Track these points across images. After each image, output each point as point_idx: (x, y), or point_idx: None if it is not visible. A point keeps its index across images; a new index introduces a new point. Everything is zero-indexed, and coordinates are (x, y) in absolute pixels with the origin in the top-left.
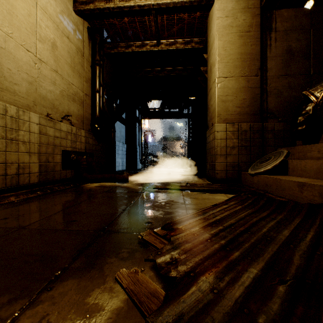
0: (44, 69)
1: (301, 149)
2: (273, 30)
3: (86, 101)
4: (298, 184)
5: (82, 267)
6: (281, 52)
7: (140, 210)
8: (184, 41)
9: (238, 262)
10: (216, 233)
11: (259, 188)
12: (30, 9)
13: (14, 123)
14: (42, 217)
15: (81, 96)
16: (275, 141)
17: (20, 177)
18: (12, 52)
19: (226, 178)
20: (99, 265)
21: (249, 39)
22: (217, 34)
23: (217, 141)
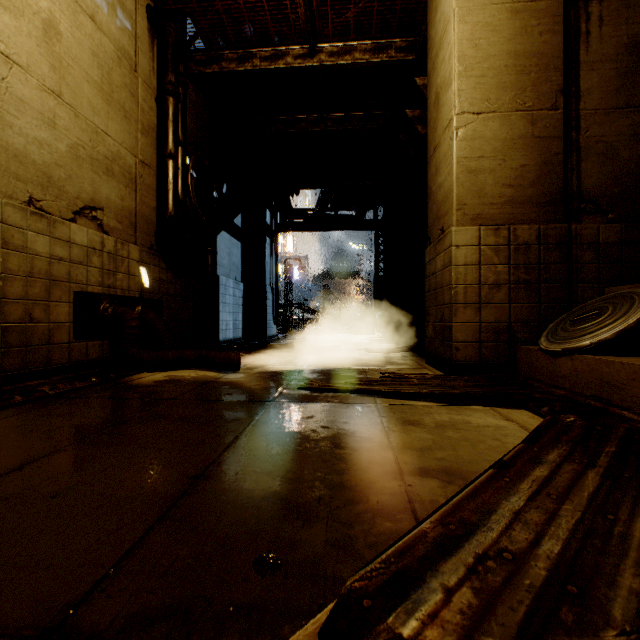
0: (20, 84)
1: None
2: None
3: (144, 179)
4: None
5: None
6: (614, 50)
7: (251, 478)
8: (373, 45)
9: None
10: None
11: (579, 390)
12: None
13: None
14: None
15: (129, 164)
16: (599, 268)
17: None
18: None
19: (479, 360)
20: None
21: (536, 18)
22: (456, 6)
23: (456, 270)
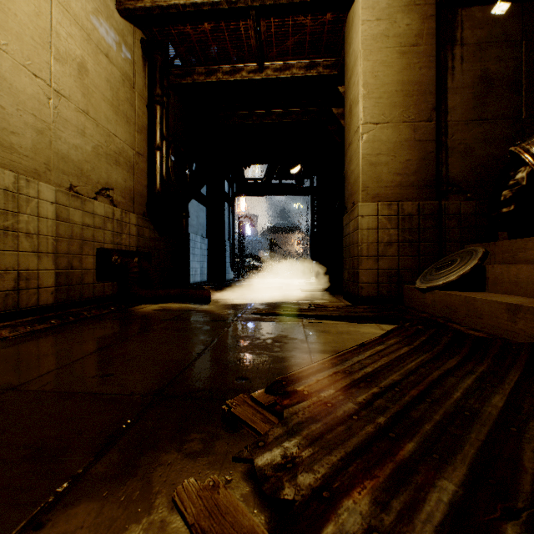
0: (65, 109)
1: (507, 246)
2: (457, 43)
3: (139, 165)
4: (507, 307)
5: (110, 474)
6: (471, 80)
7: (228, 353)
8: (306, 63)
9: (415, 466)
10: (367, 401)
11: (436, 313)
12: (40, 4)
13: (10, 201)
14: (52, 367)
15: (129, 155)
16: (461, 232)
17: (21, 295)
18: (8, 77)
19: (377, 296)
20: (144, 470)
21: (417, 57)
22: (361, 49)
23: (361, 233)
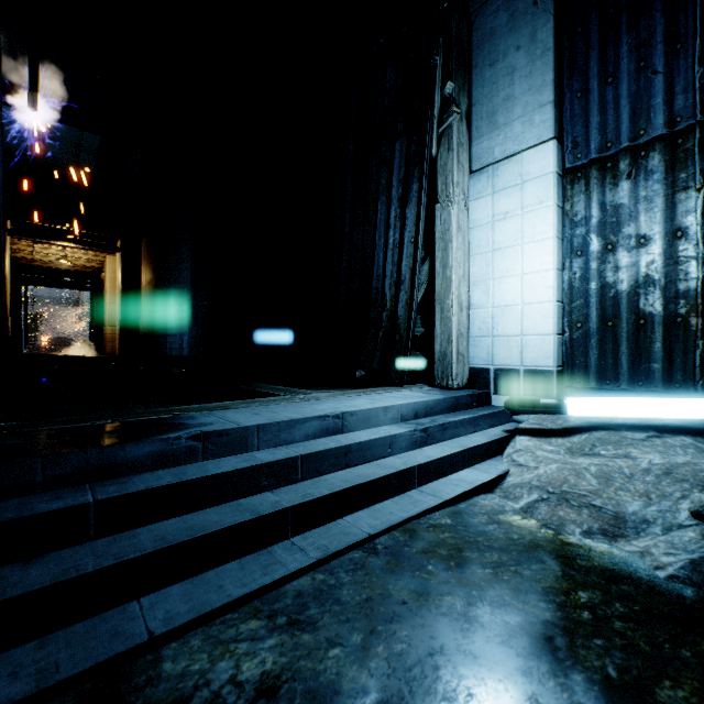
0: None
1: None
2: None
3: None
4: None
5: None
6: None
7: None
8: (88, 260)
9: None
10: None
11: None
12: None
13: None
14: None
15: None
16: None
17: None
18: None
19: (114, 354)
20: None
21: None
22: (108, 280)
23: (108, 335)
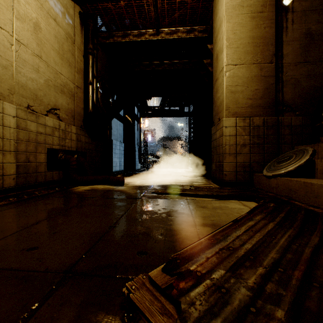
0: (24, 53)
1: None
2: (289, 10)
3: (78, 94)
4: None
5: None
6: (299, 35)
7: (133, 227)
8: (187, 29)
9: None
10: (258, 286)
11: (279, 193)
12: None
13: None
14: None
15: (71, 88)
16: (292, 137)
17: None
18: None
19: (236, 180)
20: None
21: (262, 20)
22: (225, 15)
23: (225, 138)
